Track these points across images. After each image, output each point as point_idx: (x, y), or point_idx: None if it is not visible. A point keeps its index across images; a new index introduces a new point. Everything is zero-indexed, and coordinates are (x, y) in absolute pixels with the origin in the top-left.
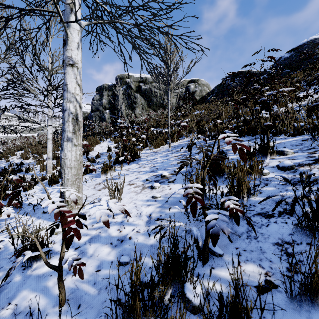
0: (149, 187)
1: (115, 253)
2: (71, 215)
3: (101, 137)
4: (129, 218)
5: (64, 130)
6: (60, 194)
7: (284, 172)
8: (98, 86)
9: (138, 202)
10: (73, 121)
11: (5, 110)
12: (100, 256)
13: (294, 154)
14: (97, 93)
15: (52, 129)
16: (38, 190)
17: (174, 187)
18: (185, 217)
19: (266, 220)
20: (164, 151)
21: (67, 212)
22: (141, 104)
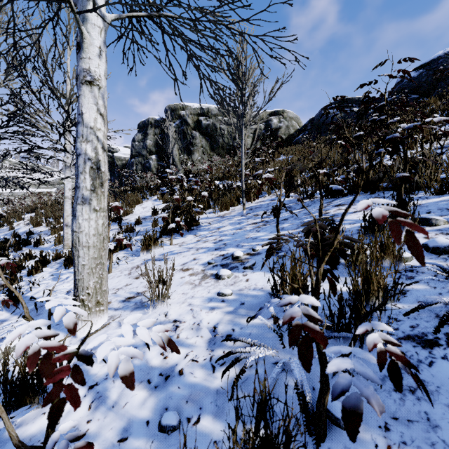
0: (213, 275)
1: (155, 404)
2: (62, 357)
3: (144, 194)
4: (181, 331)
5: (78, 186)
6: (49, 309)
7: (438, 256)
8: (140, 122)
9: (196, 302)
10: (91, 173)
11: (6, 155)
12: (129, 407)
13: (448, 224)
14: (139, 132)
15: (71, 184)
16: (49, 274)
17: (253, 277)
18: (274, 336)
19: (426, 352)
20: (236, 215)
21: (55, 349)
22: (201, 147)
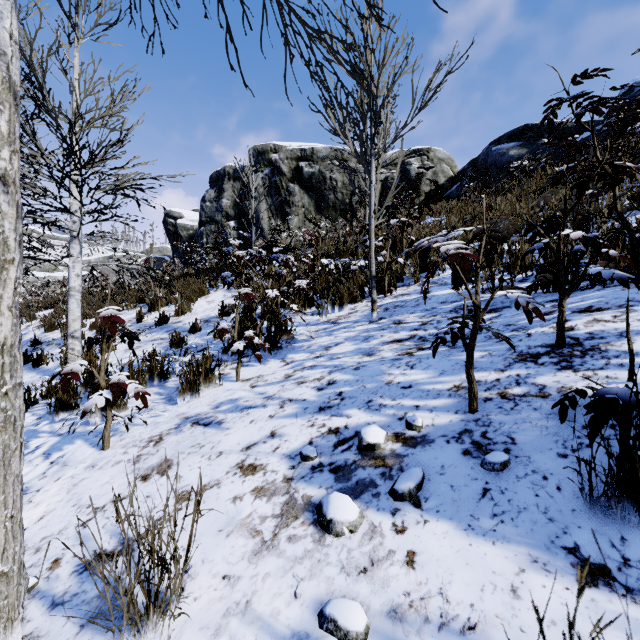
0: (311, 506)
1: None
2: None
3: (212, 281)
4: None
5: None
6: None
7: None
8: (214, 173)
9: None
10: None
11: None
12: None
13: None
14: (212, 187)
15: (80, 266)
16: None
17: (429, 549)
18: None
19: None
20: (359, 321)
21: None
22: (302, 208)
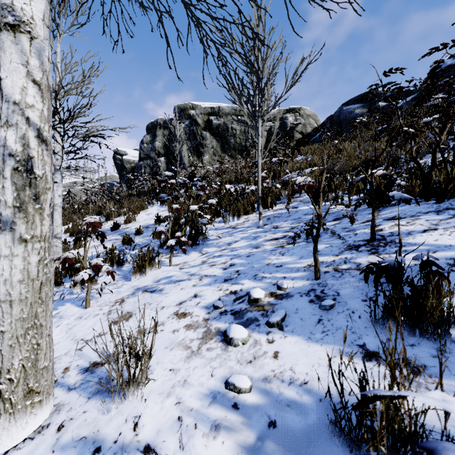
0: (220, 332)
1: None
2: None
3: (149, 199)
4: None
5: None
6: None
7: None
8: (149, 123)
9: (189, 399)
10: (15, 178)
11: None
12: None
13: None
14: (148, 133)
15: (61, 189)
16: None
17: (286, 350)
18: None
19: None
20: (250, 226)
21: None
22: (212, 148)
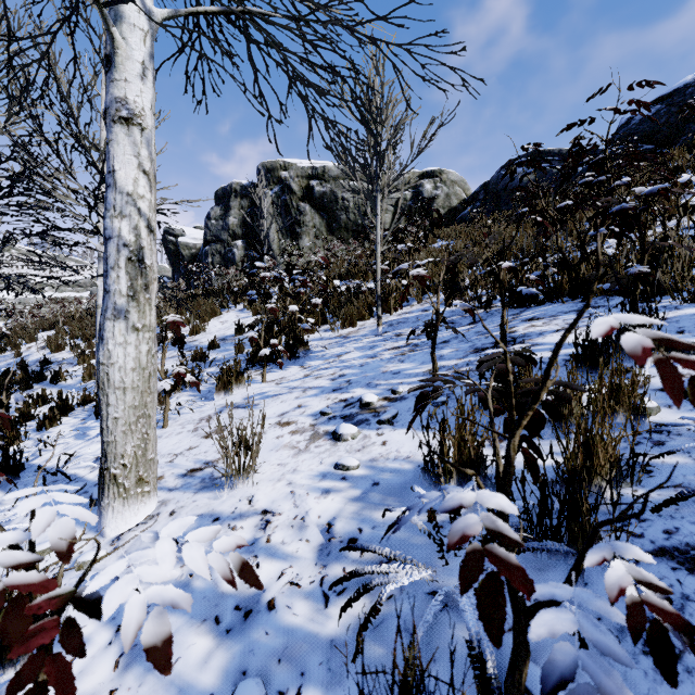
0: (328, 433)
1: (225, 663)
2: (45, 602)
3: (224, 302)
4: (274, 530)
5: (107, 290)
6: (32, 509)
7: None
8: (219, 189)
9: (300, 480)
10: (129, 268)
11: (7, 241)
12: (182, 668)
13: None
14: (217, 204)
15: None
16: (70, 429)
17: (394, 438)
18: (429, 543)
19: None
20: (366, 335)
21: (34, 587)
22: (313, 228)
